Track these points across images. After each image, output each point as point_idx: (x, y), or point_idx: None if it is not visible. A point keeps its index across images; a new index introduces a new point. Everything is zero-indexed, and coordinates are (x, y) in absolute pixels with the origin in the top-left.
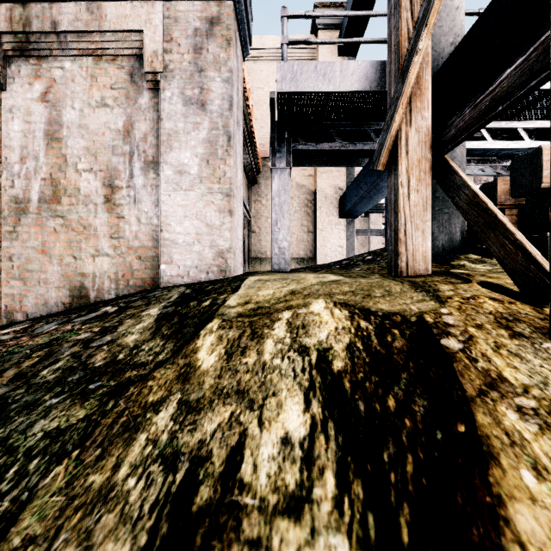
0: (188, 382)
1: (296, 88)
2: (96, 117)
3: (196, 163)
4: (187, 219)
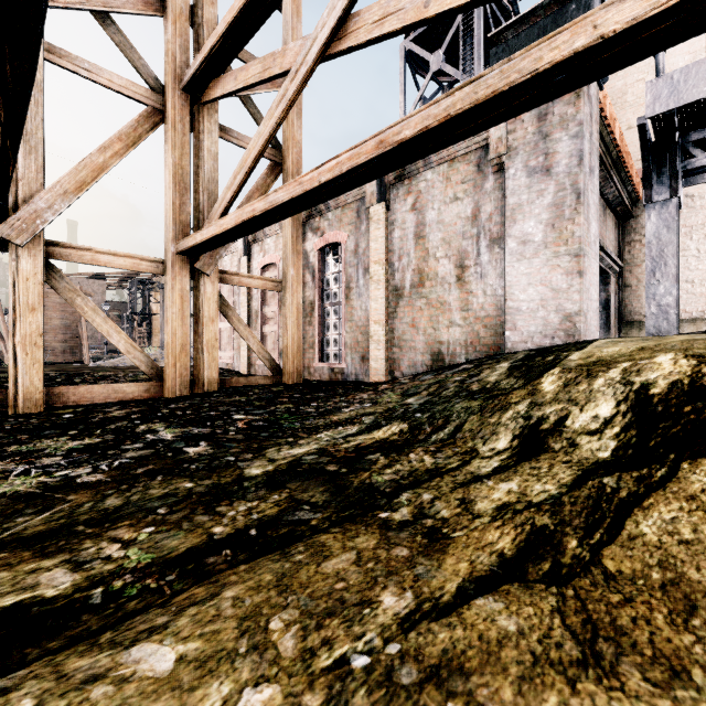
0: (535, 396)
1: (677, 102)
2: (450, 211)
3: (540, 230)
4: (530, 286)
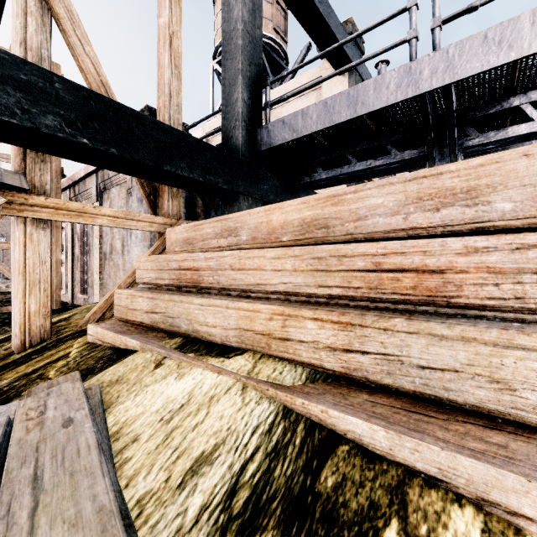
0: None
1: None
2: None
3: (140, 232)
4: None
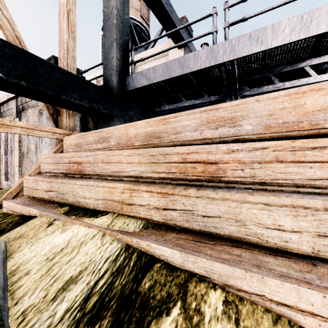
0: None
1: None
2: None
3: (48, 139)
4: None
